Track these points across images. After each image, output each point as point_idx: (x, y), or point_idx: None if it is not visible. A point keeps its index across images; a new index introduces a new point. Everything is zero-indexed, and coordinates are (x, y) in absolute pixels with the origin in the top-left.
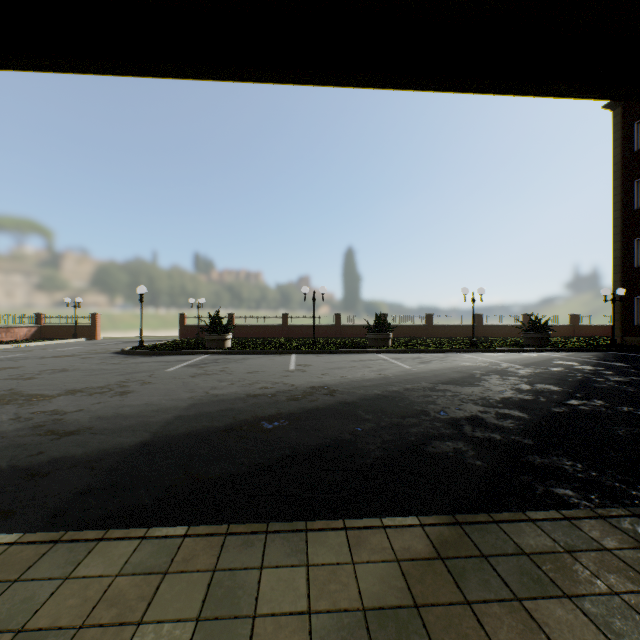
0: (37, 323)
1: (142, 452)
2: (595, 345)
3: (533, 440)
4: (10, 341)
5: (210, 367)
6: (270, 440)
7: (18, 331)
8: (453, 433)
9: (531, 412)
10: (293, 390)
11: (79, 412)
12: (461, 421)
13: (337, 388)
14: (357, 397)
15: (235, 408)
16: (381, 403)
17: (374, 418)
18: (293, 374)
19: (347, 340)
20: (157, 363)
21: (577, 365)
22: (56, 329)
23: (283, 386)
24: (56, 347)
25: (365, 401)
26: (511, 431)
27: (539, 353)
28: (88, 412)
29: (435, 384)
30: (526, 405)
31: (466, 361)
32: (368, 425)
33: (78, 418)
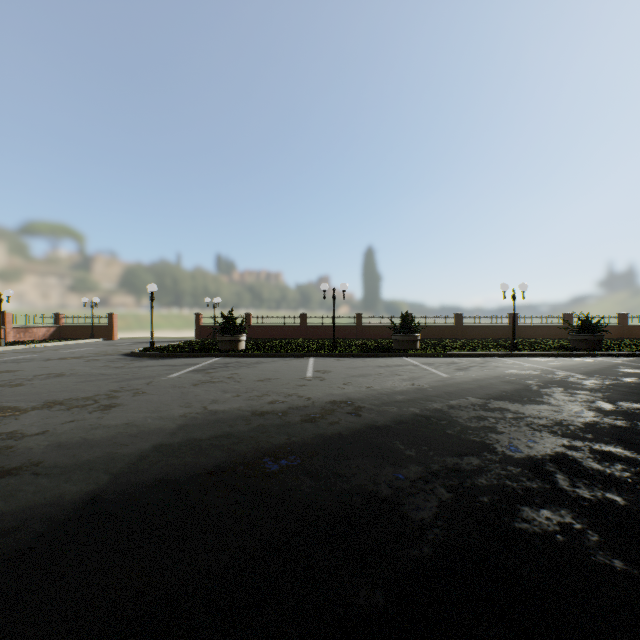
0: (56, 323)
1: (82, 515)
2: None
3: None
4: (26, 341)
5: (218, 373)
6: (272, 495)
7: (37, 331)
8: (544, 489)
9: None
10: (309, 406)
11: (40, 436)
12: (546, 465)
13: (363, 404)
14: (390, 418)
15: (233, 433)
16: (423, 429)
17: (419, 455)
18: (310, 383)
19: (370, 342)
20: (162, 367)
21: None
22: (74, 329)
23: (297, 400)
24: (69, 348)
25: (401, 425)
26: (634, 488)
27: (594, 358)
28: (50, 436)
29: (486, 400)
30: (626, 436)
31: (511, 368)
32: (412, 469)
33: (32, 446)
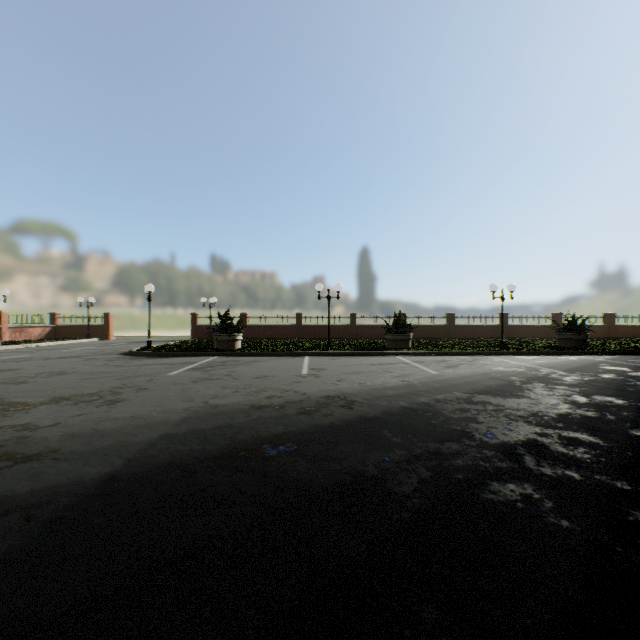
0: (51, 323)
1: (104, 491)
2: (639, 347)
3: (628, 483)
4: (23, 341)
5: (216, 371)
6: (272, 475)
7: (32, 331)
8: (513, 468)
9: (605, 436)
10: (304, 400)
11: (53, 427)
12: (518, 448)
13: (355, 398)
14: (380, 411)
15: (234, 424)
16: (410, 420)
17: (404, 442)
18: (305, 380)
19: (364, 341)
20: (161, 365)
21: (630, 371)
22: (70, 329)
23: (293, 395)
24: (66, 347)
25: (390, 416)
26: (591, 466)
27: (578, 356)
28: (63, 427)
29: (470, 394)
30: (593, 425)
31: (498, 365)
32: (398, 453)
33: (48, 436)
